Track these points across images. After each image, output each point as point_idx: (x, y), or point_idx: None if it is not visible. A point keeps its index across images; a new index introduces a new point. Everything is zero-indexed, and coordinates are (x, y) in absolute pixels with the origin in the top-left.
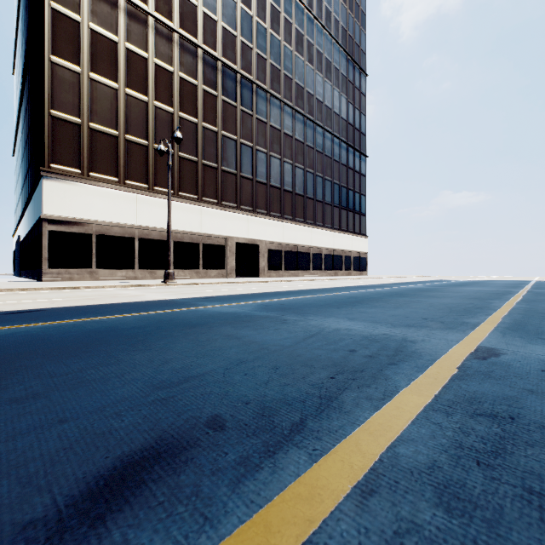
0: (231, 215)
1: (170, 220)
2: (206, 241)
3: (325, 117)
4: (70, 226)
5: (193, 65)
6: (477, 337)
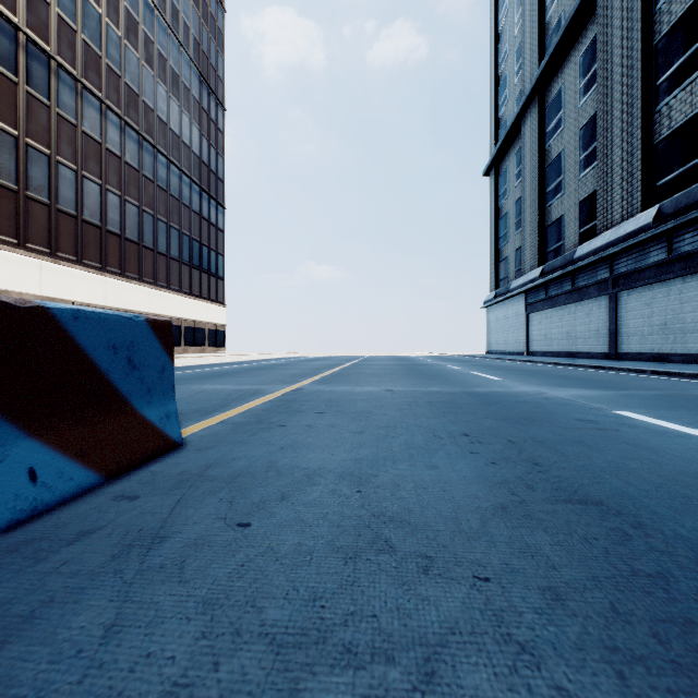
0: (6, 255)
1: None
2: None
3: (171, 144)
4: None
5: None
6: (298, 385)
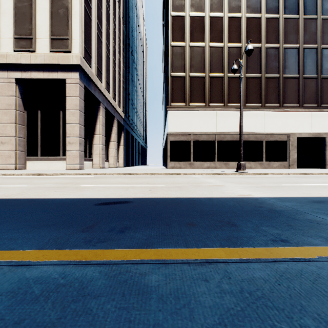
0: (292, 114)
1: (242, 122)
2: (268, 138)
3: None
4: (179, 137)
5: (257, 3)
6: None
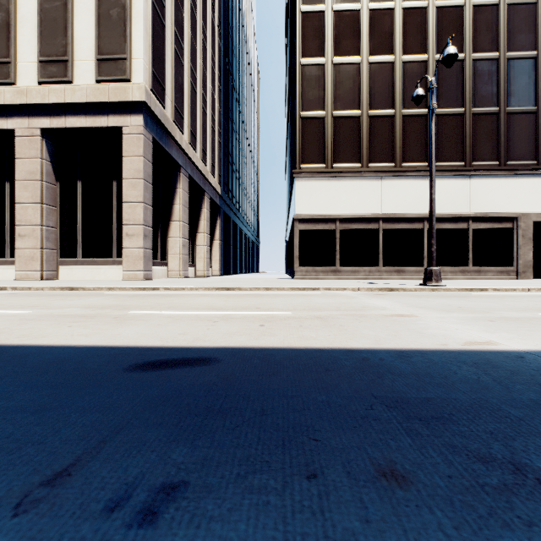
0: (524, 179)
1: (433, 192)
2: (478, 224)
3: None
4: (315, 224)
5: None
6: None
